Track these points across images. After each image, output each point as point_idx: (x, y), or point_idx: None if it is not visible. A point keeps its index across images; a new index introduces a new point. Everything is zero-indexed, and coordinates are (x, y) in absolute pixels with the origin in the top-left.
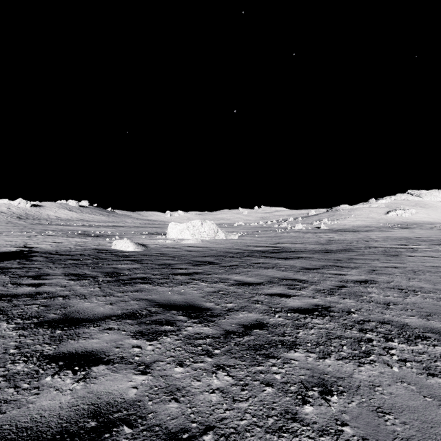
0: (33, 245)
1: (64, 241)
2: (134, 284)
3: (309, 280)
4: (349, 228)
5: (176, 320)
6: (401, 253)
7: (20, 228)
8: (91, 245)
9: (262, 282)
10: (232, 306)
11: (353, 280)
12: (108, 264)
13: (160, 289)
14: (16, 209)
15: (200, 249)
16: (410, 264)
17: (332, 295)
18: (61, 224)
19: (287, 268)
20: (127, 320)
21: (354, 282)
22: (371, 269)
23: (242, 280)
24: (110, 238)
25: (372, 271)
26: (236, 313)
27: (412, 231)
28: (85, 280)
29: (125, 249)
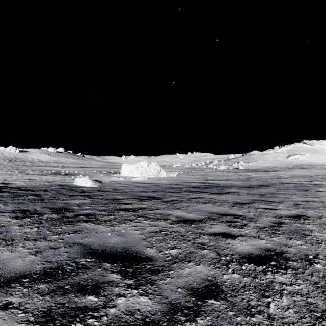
0: (10, 182)
1: (37, 178)
2: (76, 223)
3: (246, 216)
4: (261, 168)
5: (106, 281)
6: (310, 189)
7: (7, 168)
8: (58, 182)
9: (202, 219)
10: (176, 254)
11: (286, 215)
12: (62, 200)
13: (100, 228)
14: (7, 154)
15: (146, 185)
16: (325, 199)
17: (277, 235)
18: (41, 166)
19: (222, 203)
20: (40, 285)
21: (288, 218)
22: (294, 203)
23: (184, 217)
24: (75, 176)
25: (297, 206)
26: (181, 265)
27: (309, 170)
28: (28, 218)
29: (84, 185)
